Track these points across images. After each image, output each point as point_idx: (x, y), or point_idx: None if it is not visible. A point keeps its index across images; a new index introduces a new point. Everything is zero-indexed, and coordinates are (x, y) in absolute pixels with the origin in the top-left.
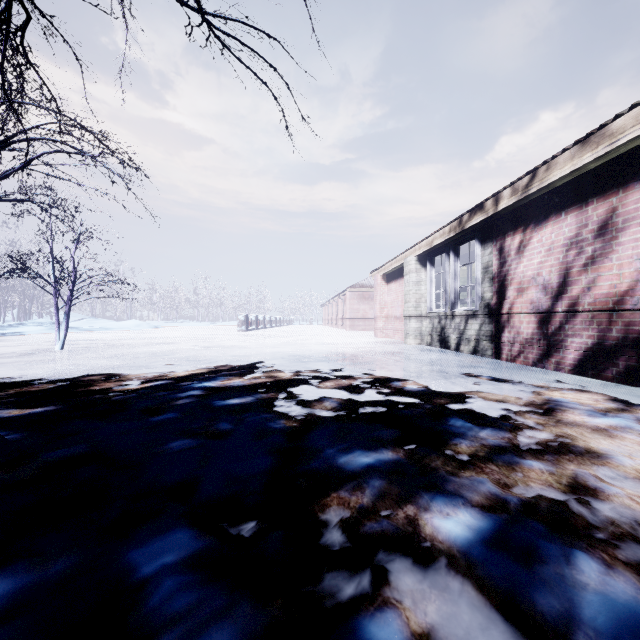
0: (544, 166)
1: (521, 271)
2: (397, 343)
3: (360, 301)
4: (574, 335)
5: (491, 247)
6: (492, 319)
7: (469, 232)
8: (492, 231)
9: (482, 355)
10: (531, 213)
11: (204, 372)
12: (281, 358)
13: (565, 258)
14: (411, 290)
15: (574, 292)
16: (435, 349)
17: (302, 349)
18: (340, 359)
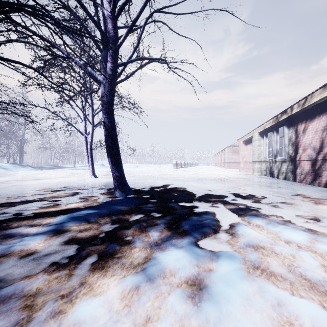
0: (310, 96)
1: (304, 141)
2: (249, 174)
3: (233, 154)
4: (325, 170)
5: (292, 129)
6: (292, 163)
7: (282, 122)
8: (292, 122)
9: (288, 180)
10: (308, 114)
11: (166, 181)
12: (193, 178)
13: (322, 135)
14: (256, 149)
15: (325, 151)
16: (267, 177)
17: (202, 176)
18: (217, 179)
